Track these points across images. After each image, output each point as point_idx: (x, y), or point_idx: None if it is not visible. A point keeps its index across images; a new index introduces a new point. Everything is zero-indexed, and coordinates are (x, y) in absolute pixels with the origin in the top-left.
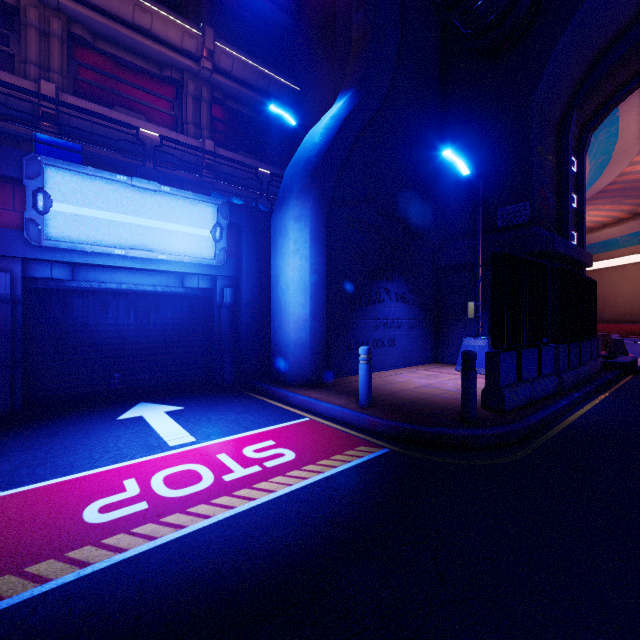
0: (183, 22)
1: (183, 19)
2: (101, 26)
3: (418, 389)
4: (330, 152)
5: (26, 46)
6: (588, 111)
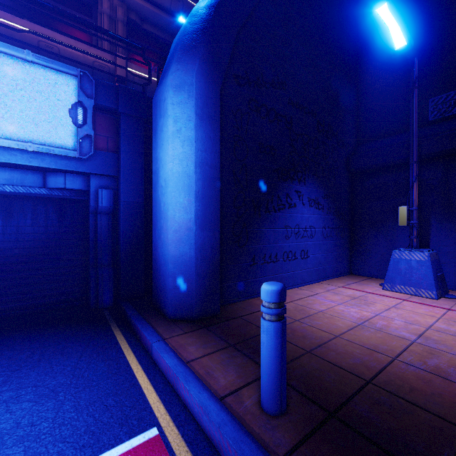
0: None
1: None
2: None
3: (355, 335)
4: (226, 3)
5: None
6: None
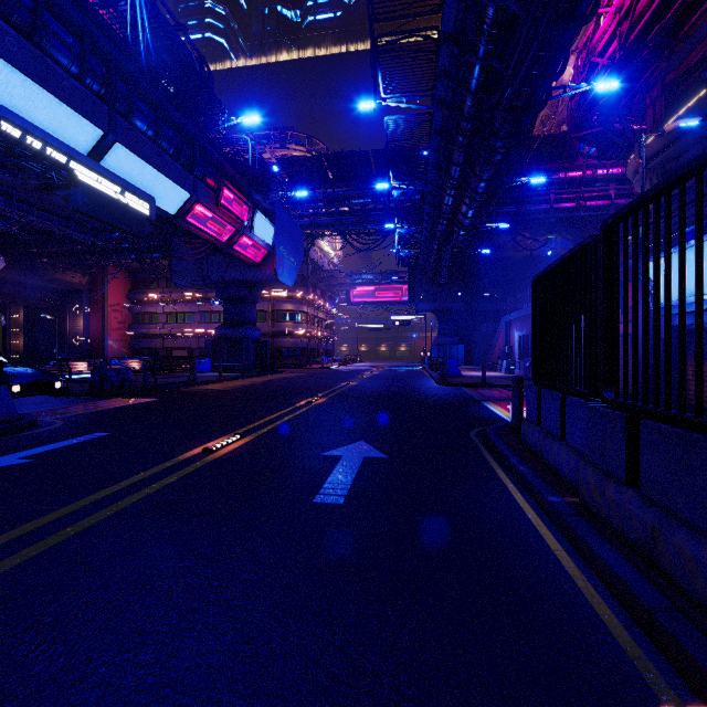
0: None
1: None
2: None
3: None
4: None
5: None
6: None
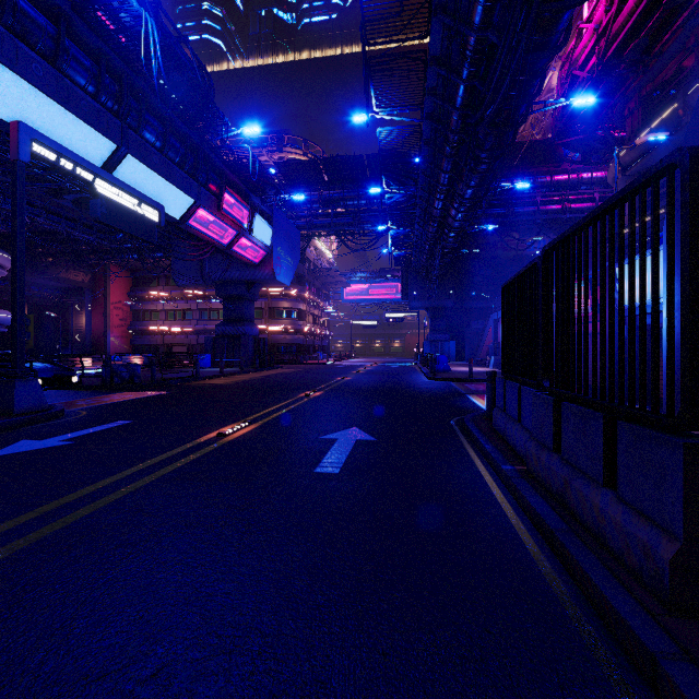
0: None
1: None
2: None
3: None
4: (686, 140)
5: None
6: None
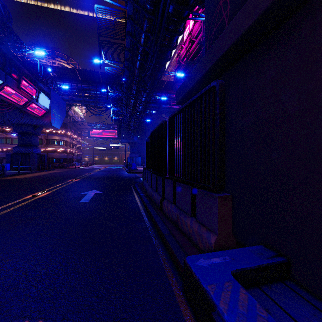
0: None
1: None
2: None
3: None
4: None
5: None
6: None
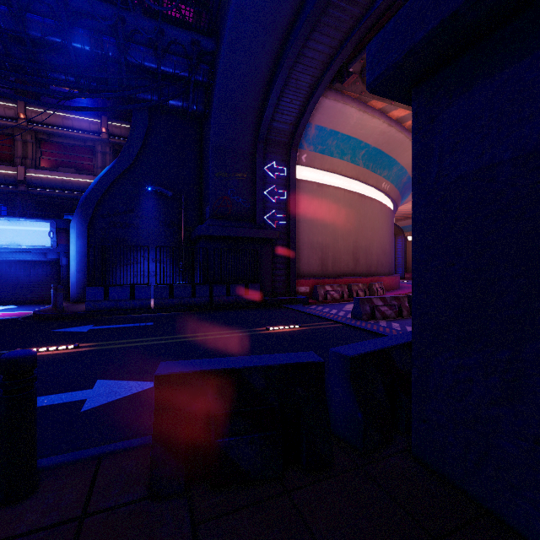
0: (89, 118)
1: (90, 116)
2: (50, 132)
3: None
4: (90, 195)
5: (18, 150)
6: (283, 137)
